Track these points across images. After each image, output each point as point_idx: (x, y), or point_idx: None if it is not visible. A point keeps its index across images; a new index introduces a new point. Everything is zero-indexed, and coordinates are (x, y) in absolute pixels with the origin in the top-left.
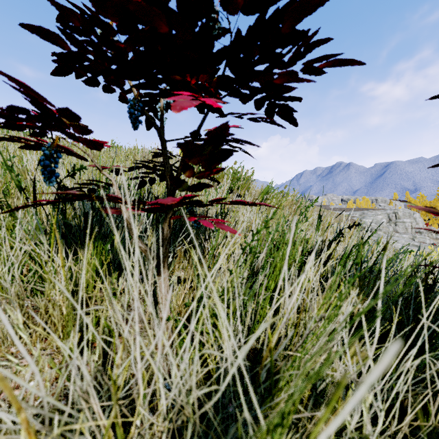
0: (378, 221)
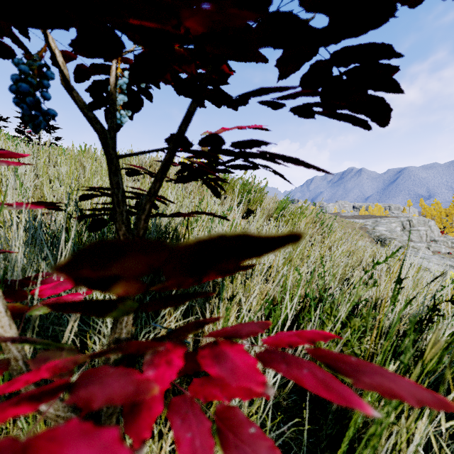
0: (392, 229)
